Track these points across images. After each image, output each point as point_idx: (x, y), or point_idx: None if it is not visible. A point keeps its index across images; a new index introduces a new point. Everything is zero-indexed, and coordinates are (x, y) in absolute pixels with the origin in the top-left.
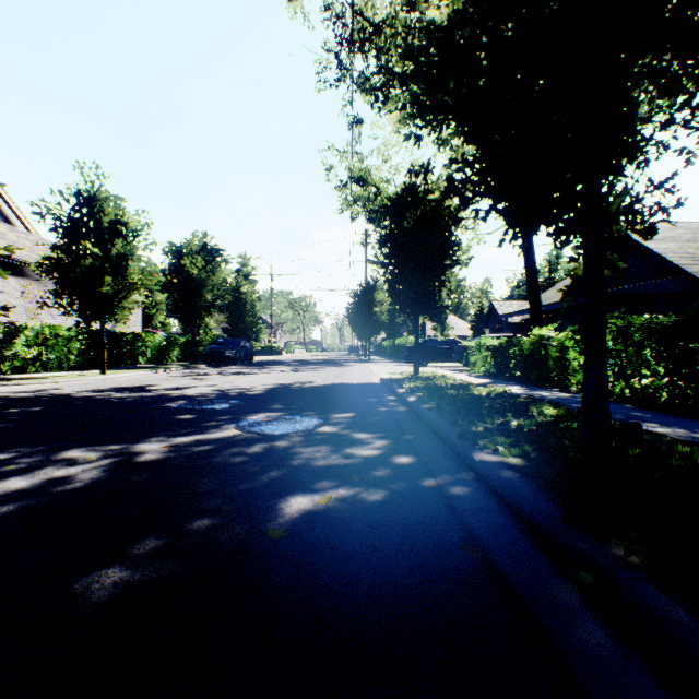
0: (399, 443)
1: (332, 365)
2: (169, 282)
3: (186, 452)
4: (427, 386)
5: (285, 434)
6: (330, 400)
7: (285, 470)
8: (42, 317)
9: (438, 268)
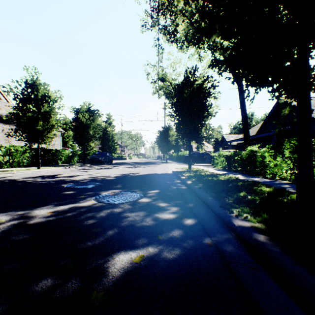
0: (185, 210)
1: (149, 164)
2: (73, 125)
3: (60, 216)
4: (196, 175)
5: (121, 203)
6: (147, 182)
7: (116, 230)
8: (12, 142)
9: (200, 117)
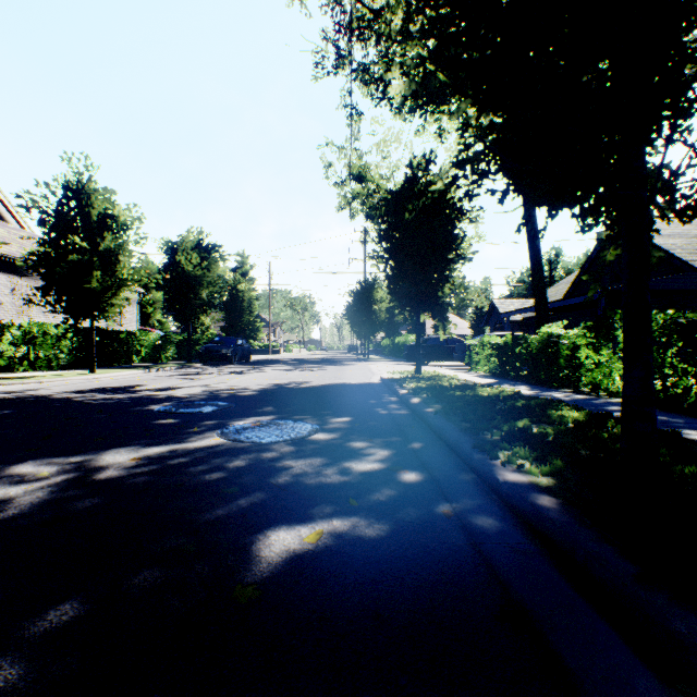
0: (403, 455)
1: (331, 364)
2: (164, 279)
3: (155, 467)
4: (430, 386)
5: (274, 442)
6: (327, 402)
7: (269, 491)
8: (32, 315)
9: (441, 262)
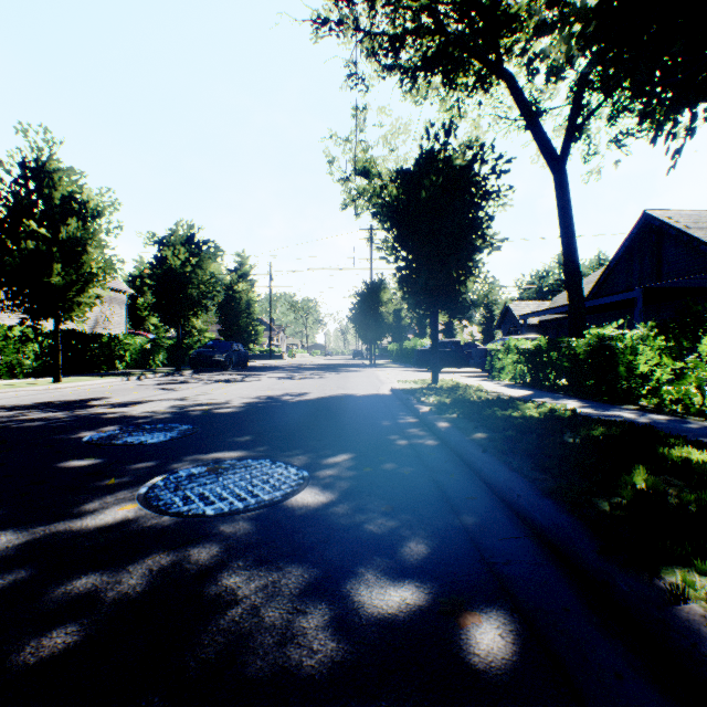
0: (456, 553)
1: (334, 370)
2: (150, 277)
3: None
4: (457, 401)
5: (226, 514)
6: (324, 424)
7: None
8: (3, 316)
9: (465, 249)
